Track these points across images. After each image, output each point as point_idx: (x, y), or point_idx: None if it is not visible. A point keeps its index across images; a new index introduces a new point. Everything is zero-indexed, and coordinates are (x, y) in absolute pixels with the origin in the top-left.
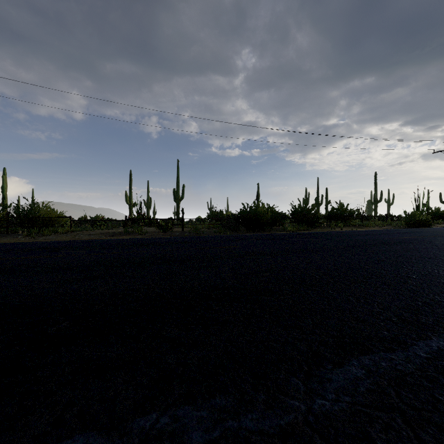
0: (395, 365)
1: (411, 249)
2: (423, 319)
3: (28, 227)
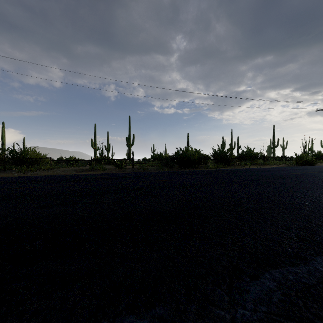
0: (300, 278)
1: (302, 182)
2: (318, 238)
3: (20, 165)
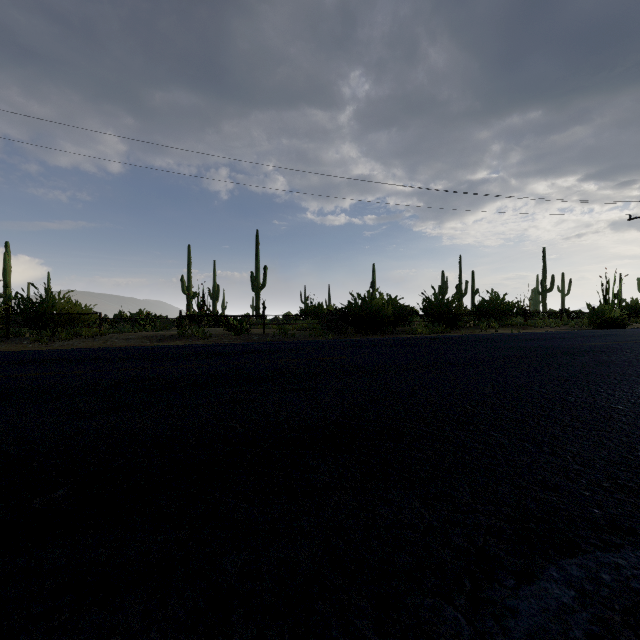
0: (626, 579)
1: (605, 362)
2: None
3: (38, 328)
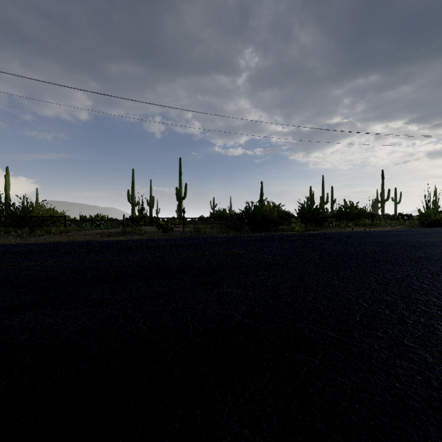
0: None
1: None
2: None
3: (21, 227)
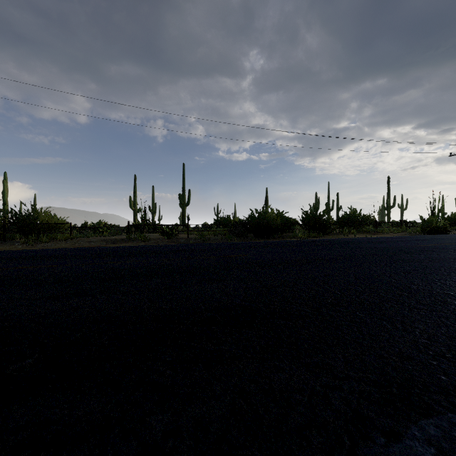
0: None
1: (436, 259)
2: None
3: (26, 233)
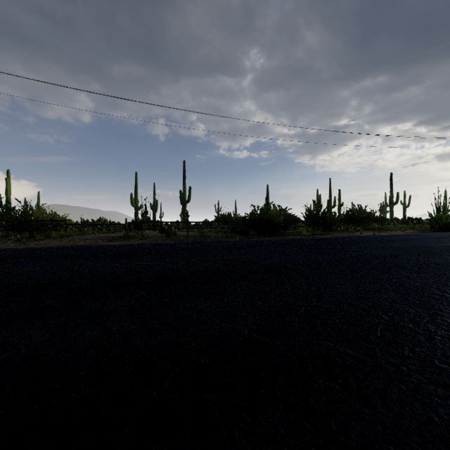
0: None
1: None
2: None
3: (20, 231)
